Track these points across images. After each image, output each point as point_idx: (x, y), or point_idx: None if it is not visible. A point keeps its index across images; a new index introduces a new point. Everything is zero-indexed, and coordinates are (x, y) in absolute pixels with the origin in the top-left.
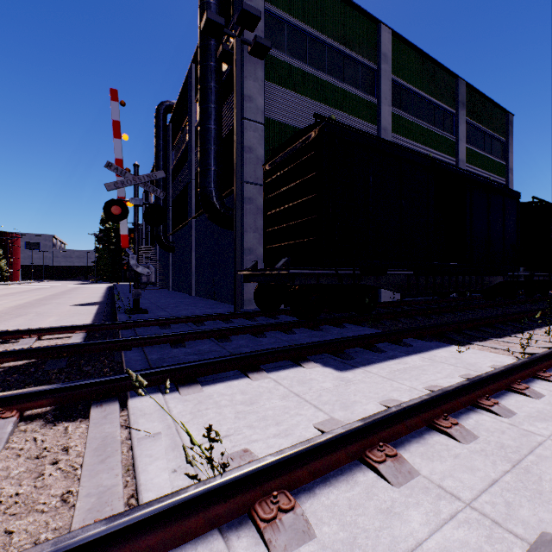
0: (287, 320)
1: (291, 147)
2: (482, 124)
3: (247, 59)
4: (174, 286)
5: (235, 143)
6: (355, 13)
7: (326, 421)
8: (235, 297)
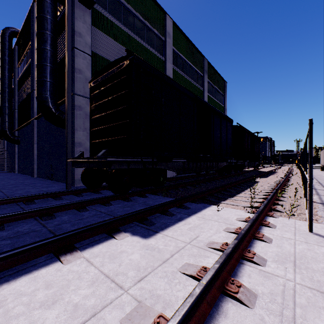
0: (107, 194)
1: (110, 70)
2: (214, 84)
3: (77, 5)
4: (19, 170)
5: (67, 63)
6: (152, 2)
7: (134, 311)
8: (66, 178)
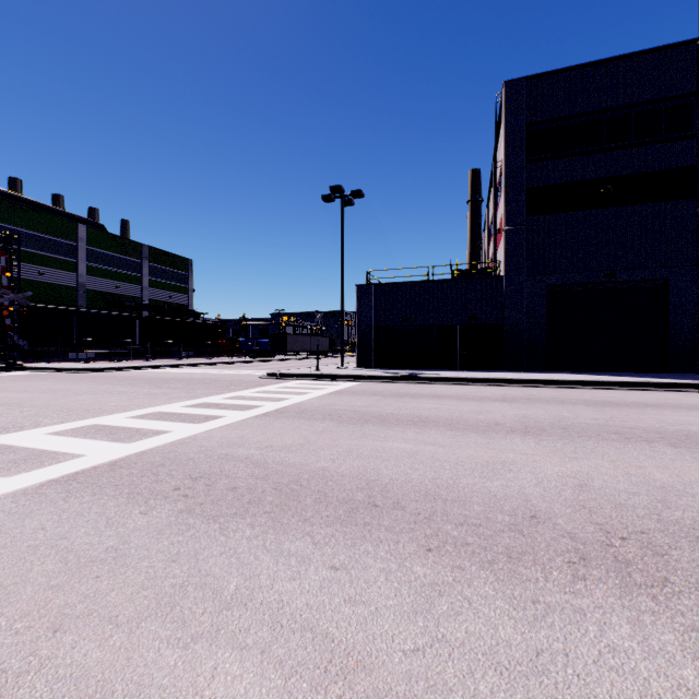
0: None
1: None
2: (166, 266)
3: None
4: None
5: None
6: (60, 218)
7: None
8: None
